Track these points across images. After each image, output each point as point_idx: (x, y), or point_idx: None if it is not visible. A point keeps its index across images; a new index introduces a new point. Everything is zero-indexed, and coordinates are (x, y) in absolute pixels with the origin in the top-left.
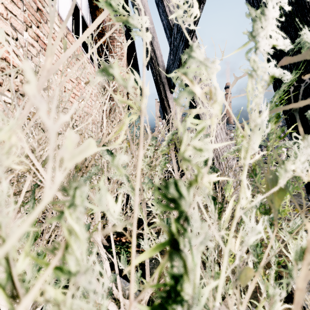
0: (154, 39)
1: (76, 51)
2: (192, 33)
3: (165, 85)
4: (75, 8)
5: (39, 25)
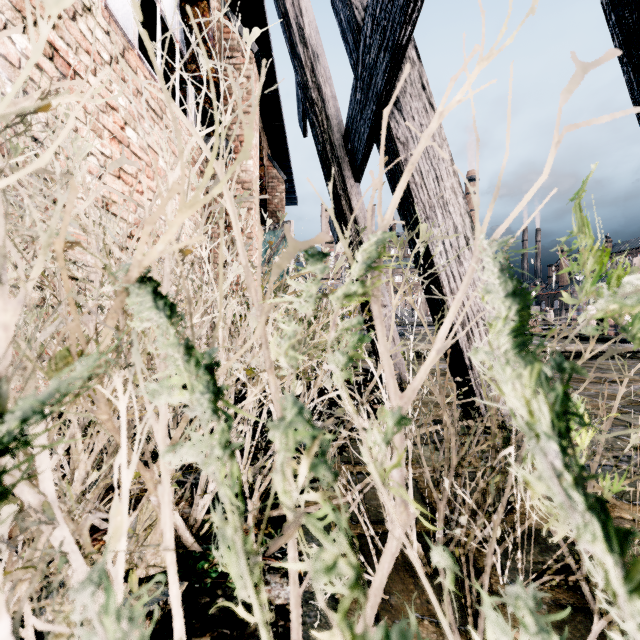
0: (318, 60)
1: (147, 90)
2: (409, 27)
3: (344, 165)
4: (150, 4)
5: (57, 23)
